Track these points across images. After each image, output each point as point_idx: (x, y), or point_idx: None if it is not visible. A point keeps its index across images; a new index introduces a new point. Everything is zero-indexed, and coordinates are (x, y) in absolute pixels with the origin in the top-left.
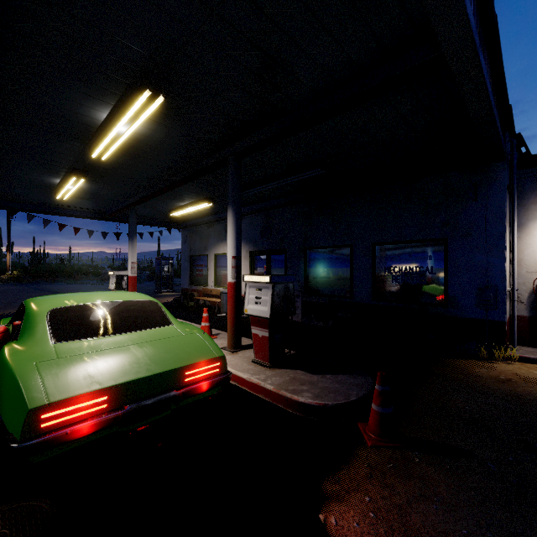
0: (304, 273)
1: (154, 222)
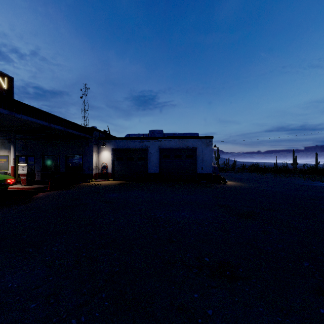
0: (42, 163)
1: None
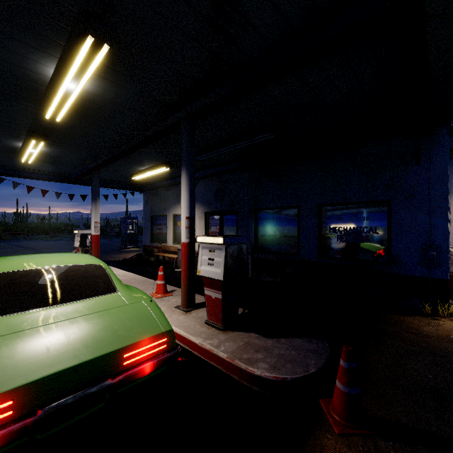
0: (254, 232)
1: (118, 186)
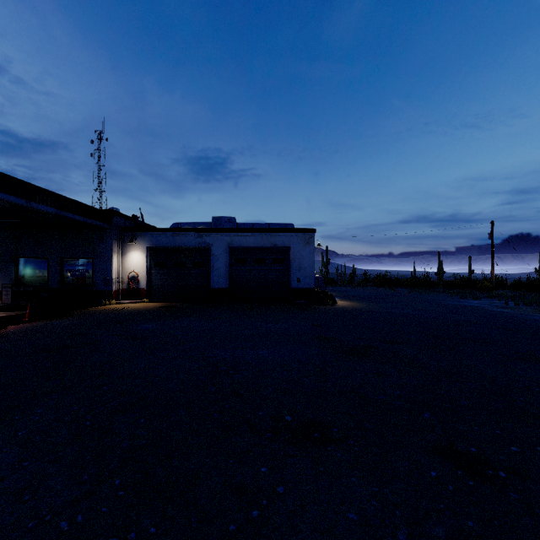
0: (15, 273)
1: None
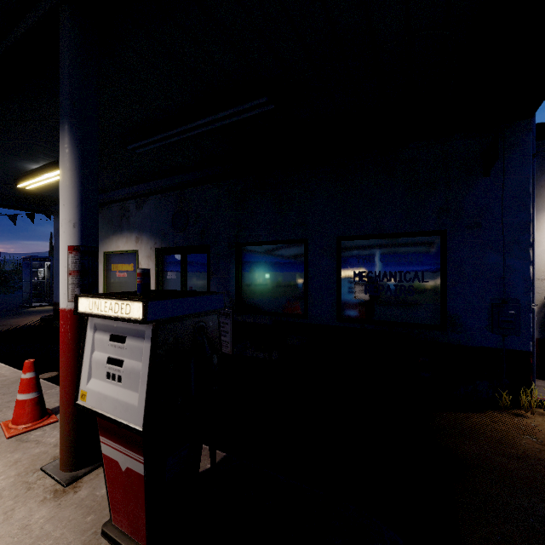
0: (236, 280)
1: None
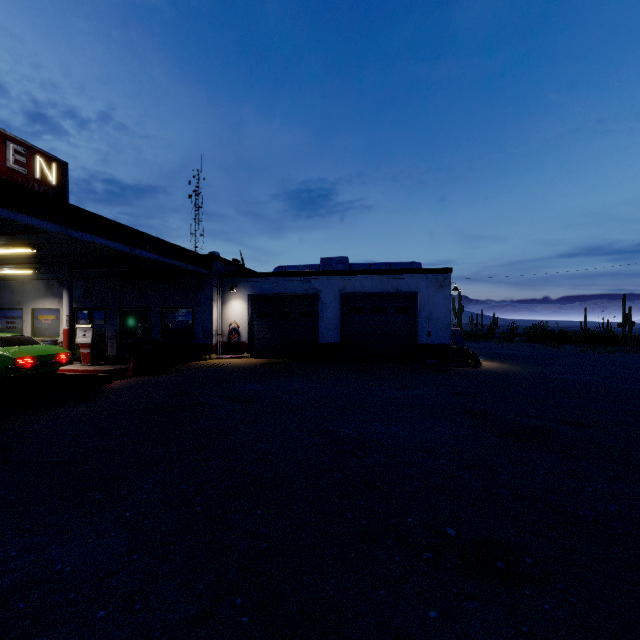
0: (119, 324)
1: None
